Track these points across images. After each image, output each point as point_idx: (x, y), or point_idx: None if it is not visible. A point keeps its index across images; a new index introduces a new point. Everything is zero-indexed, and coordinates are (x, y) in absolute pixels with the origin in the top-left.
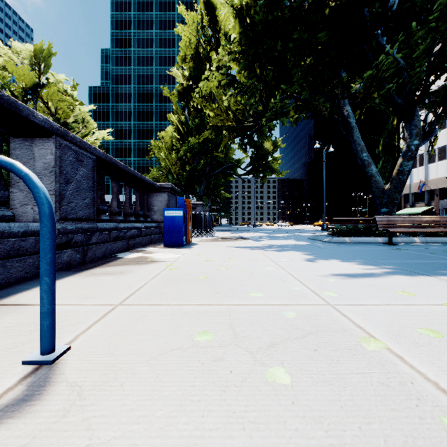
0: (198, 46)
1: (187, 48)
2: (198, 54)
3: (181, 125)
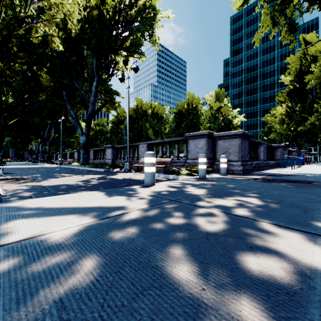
0: (300, 67)
1: (294, 73)
2: (301, 72)
3: (288, 108)
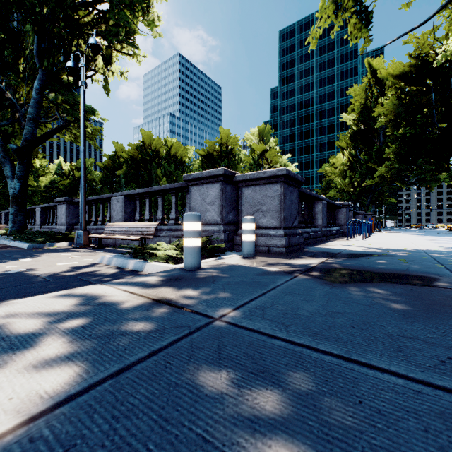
0: (366, 102)
1: (358, 109)
2: (366, 108)
3: (351, 156)
